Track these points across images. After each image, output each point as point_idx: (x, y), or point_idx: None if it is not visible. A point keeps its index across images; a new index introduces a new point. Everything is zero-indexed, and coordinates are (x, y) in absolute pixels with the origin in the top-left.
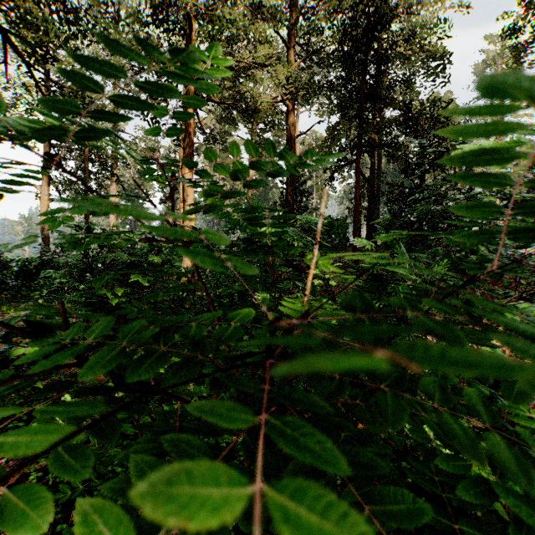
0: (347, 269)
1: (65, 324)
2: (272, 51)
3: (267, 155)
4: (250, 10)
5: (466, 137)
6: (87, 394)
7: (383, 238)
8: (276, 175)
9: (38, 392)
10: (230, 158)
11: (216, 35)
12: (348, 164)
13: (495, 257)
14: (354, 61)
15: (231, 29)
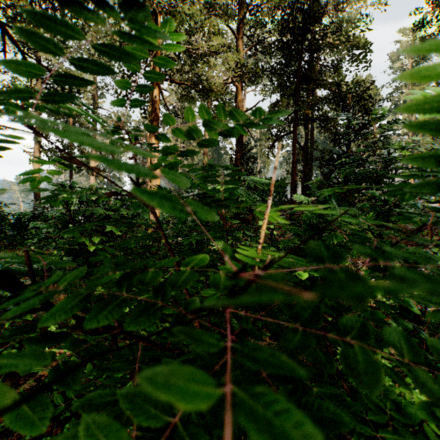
0: None
1: (30, 270)
2: (223, 41)
3: (222, 117)
4: (205, 7)
5: (438, 73)
6: (40, 343)
7: (324, 192)
8: (229, 134)
9: (1, 336)
10: None
11: (177, 27)
12: (286, 134)
13: (414, 210)
14: (292, 50)
15: (190, 22)
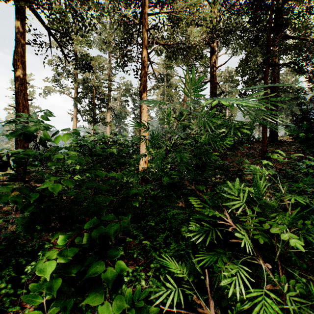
0: (256, 158)
1: None
2: None
3: None
4: None
5: None
6: None
7: None
8: None
9: None
10: (172, 91)
11: None
12: (258, 81)
13: None
14: None
15: None
